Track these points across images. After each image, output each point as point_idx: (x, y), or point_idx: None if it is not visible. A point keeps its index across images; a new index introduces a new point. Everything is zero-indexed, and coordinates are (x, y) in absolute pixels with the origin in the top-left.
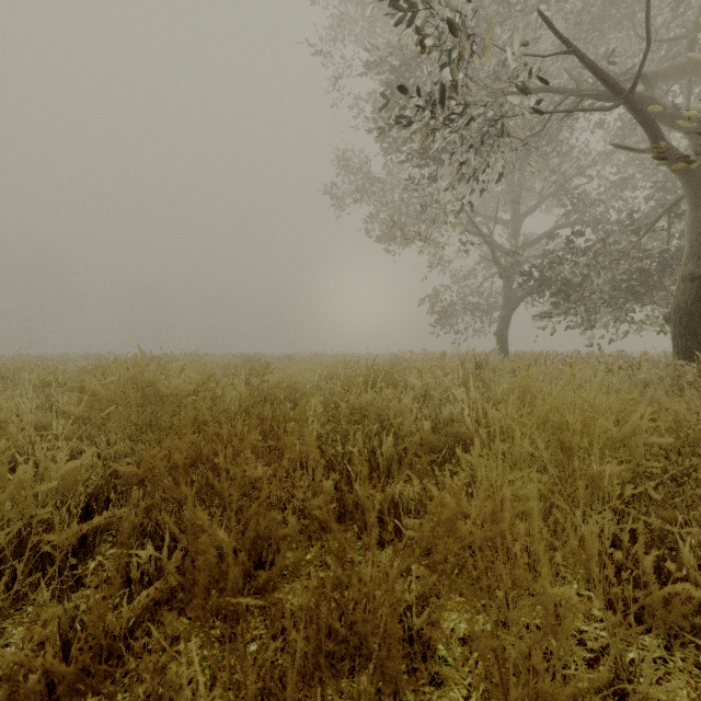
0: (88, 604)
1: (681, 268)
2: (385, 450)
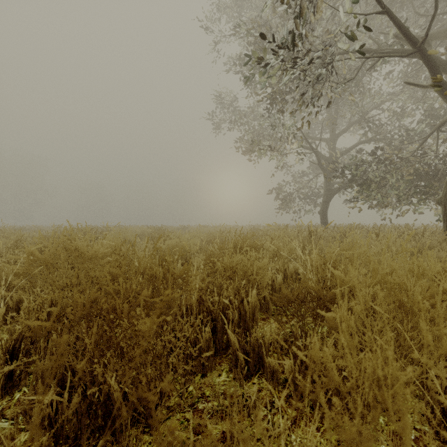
0: None
1: None
2: (250, 300)
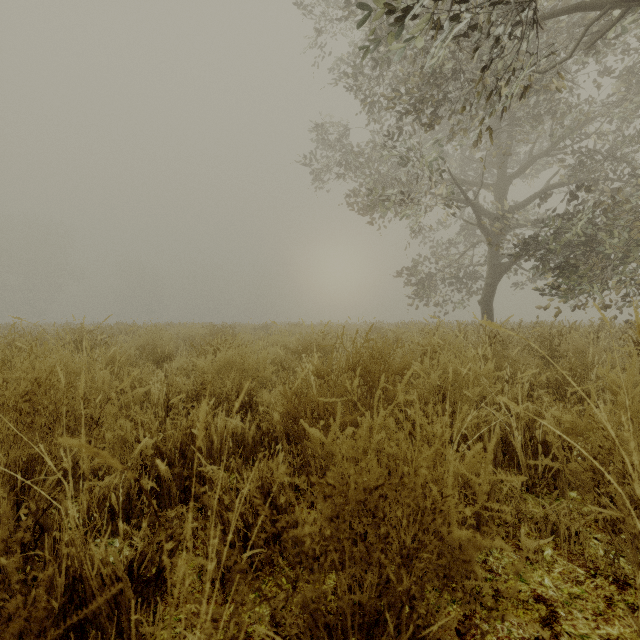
0: None
1: None
2: None
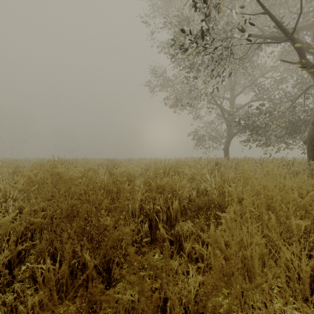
0: (13, 295)
1: (311, 118)
2: (174, 207)
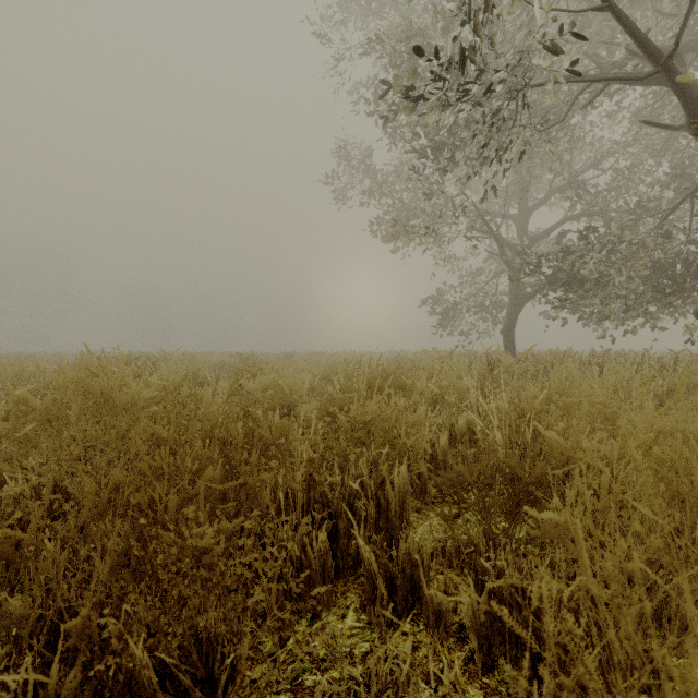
0: None
1: None
2: (396, 482)
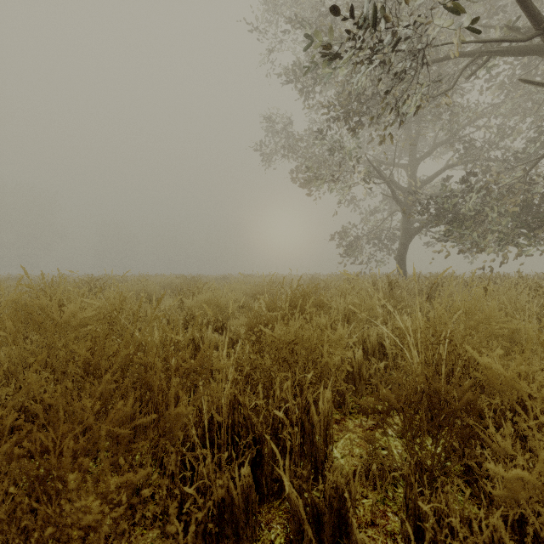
0: None
1: None
2: (321, 405)
